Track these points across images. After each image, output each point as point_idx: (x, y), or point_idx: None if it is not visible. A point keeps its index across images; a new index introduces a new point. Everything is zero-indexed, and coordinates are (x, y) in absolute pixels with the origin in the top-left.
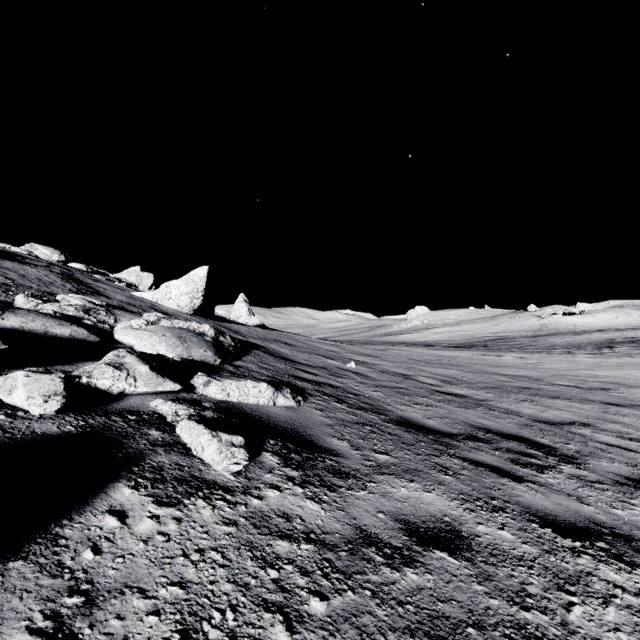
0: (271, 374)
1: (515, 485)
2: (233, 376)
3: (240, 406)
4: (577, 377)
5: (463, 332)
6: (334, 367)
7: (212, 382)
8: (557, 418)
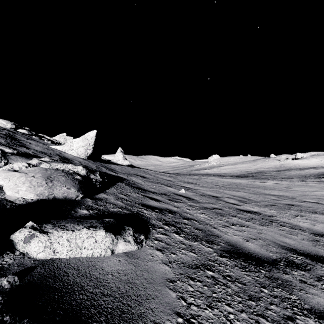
0: (124, 205)
1: None
2: (73, 221)
3: (65, 268)
4: (315, 196)
5: (238, 168)
6: (171, 193)
7: (35, 237)
8: None
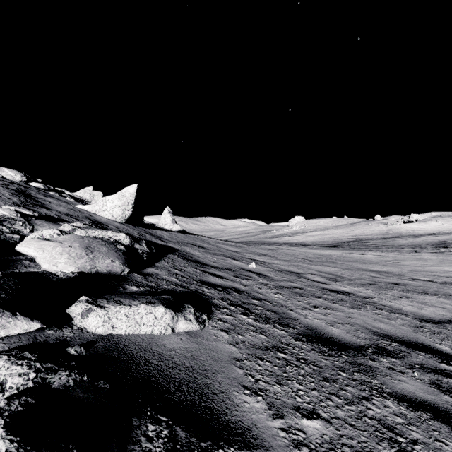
0: (179, 281)
1: None
2: (127, 296)
3: (126, 343)
4: (430, 272)
5: (330, 235)
6: (238, 268)
7: (93, 311)
8: (436, 315)
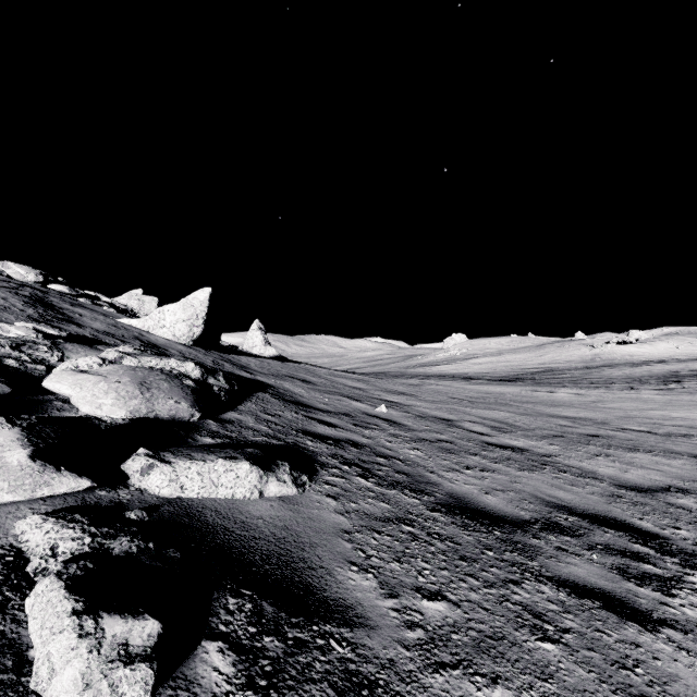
0: (272, 431)
1: (652, 642)
2: (200, 449)
3: (199, 508)
4: (649, 419)
5: (506, 363)
6: (360, 413)
7: (156, 467)
8: (645, 481)
